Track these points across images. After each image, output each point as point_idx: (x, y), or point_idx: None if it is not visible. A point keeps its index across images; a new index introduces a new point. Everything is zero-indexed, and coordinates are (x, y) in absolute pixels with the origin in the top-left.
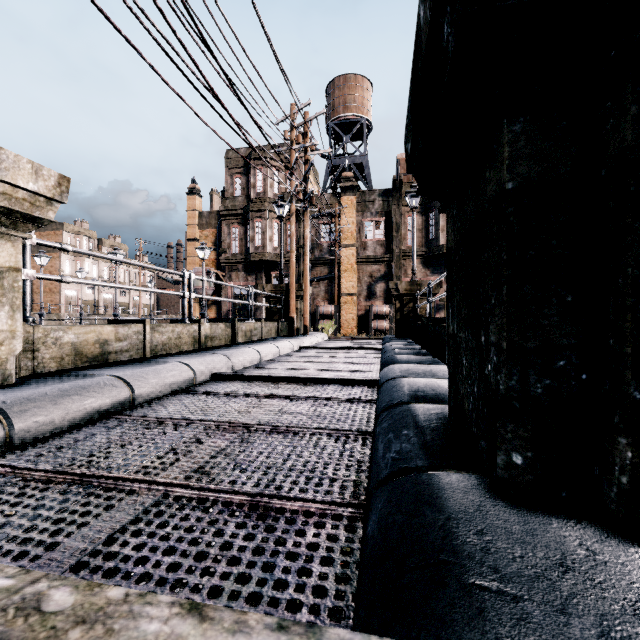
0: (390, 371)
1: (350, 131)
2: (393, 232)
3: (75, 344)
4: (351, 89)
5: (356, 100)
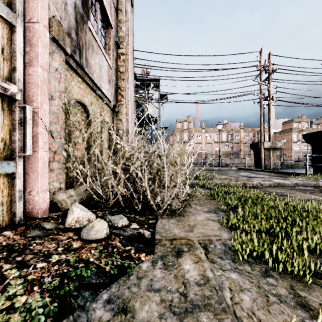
0: None
1: None
2: None
3: (287, 165)
4: None
5: None
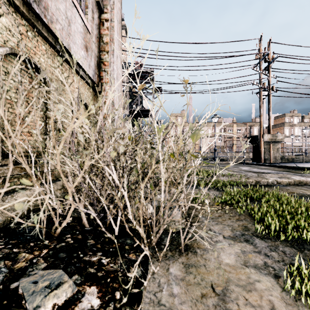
0: None
1: None
2: None
3: (287, 158)
4: None
5: None
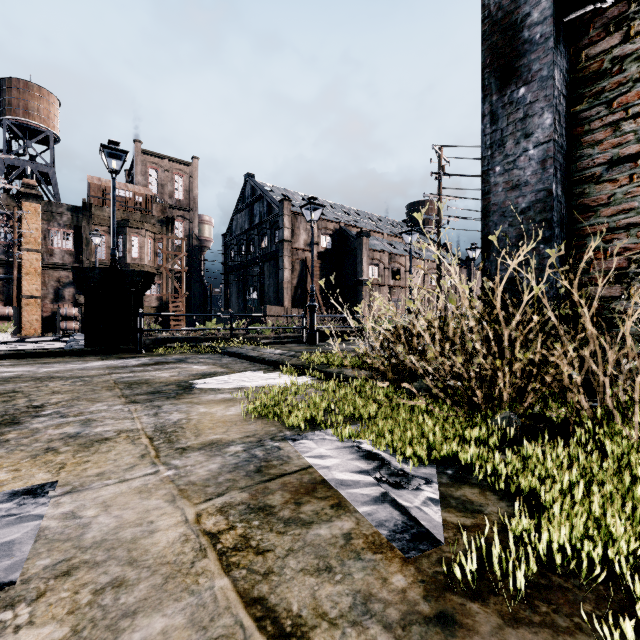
0: (70, 343)
1: (32, 134)
2: (83, 245)
3: None
4: (34, 98)
5: (41, 111)
